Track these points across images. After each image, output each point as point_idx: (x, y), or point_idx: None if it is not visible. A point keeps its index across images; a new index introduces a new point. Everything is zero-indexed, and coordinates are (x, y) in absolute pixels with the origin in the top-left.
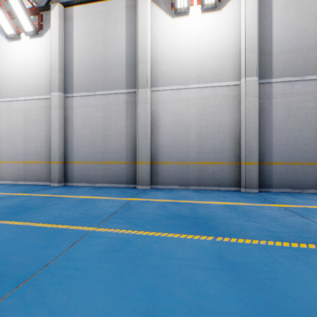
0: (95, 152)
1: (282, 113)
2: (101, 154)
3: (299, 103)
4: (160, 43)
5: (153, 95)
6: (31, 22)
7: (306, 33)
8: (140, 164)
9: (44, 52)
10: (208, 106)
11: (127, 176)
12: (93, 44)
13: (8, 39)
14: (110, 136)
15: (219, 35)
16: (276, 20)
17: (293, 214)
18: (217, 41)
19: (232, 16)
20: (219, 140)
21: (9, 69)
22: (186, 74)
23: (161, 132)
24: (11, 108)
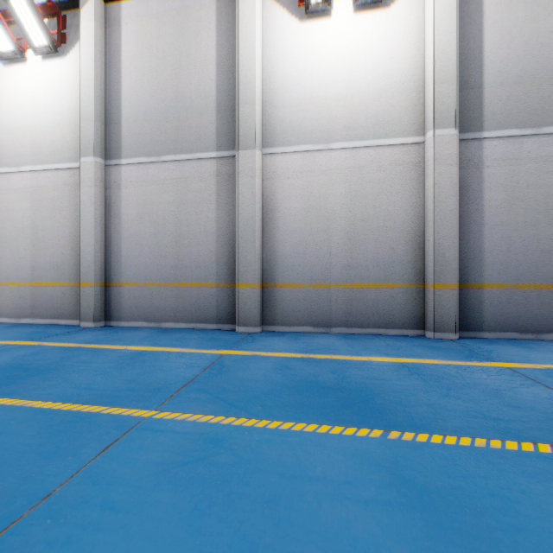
0: (161, 266)
1: (501, 195)
2: (172, 269)
3: (533, 176)
4: (279, 68)
5: (267, 162)
6: (44, 29)
7: (546, 48)
8: (243, 288)
9: (68, 84)
10: (366, 181)
11: (219, 308)
12: (157, 69)
13: (4, 62)
14: (188, 237)
15: (386, 53)
16: (490, 25)
17: (529, 382)
18: (383, 63)
19: (409, 17)
20: (386, 244)
21: (5, 114)
22: (327, 123)
23: (281, 230)
24: (8, 186)
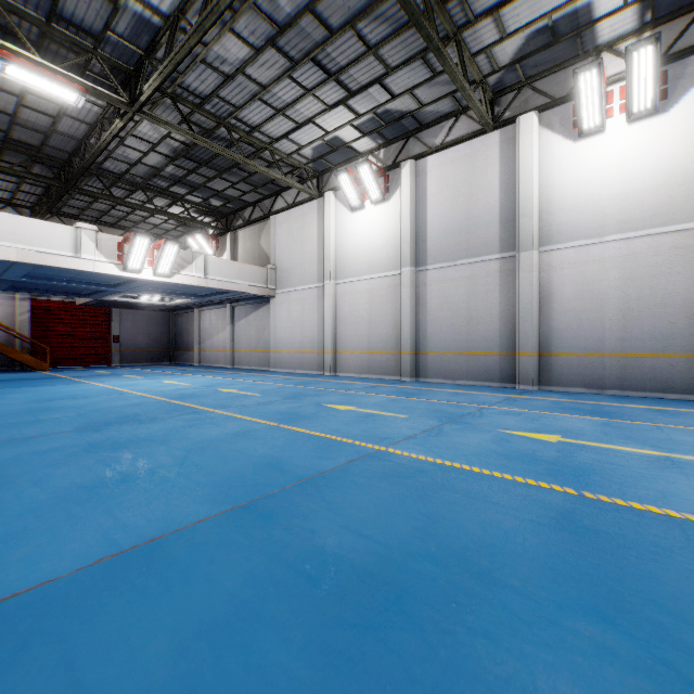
0: (456, 340)
1: None
2: (464, 342)
3: None
4: (554, 182)
5: (543, 258)
6: (380, 189)
7: None
8: (522, 356)
9: (391, 219)
10: (641, 266)
11: (502, 371)
12: (453, 199)
13: (351, 211)
14: (477, 319)
15: (663, 152)
16: None
17: None
18: (659, 161)
19: (690, 115)
20: (662, 319)
21: (351, 244)
22: (600, 220)
23: (556, 311)
24: (353, 290)
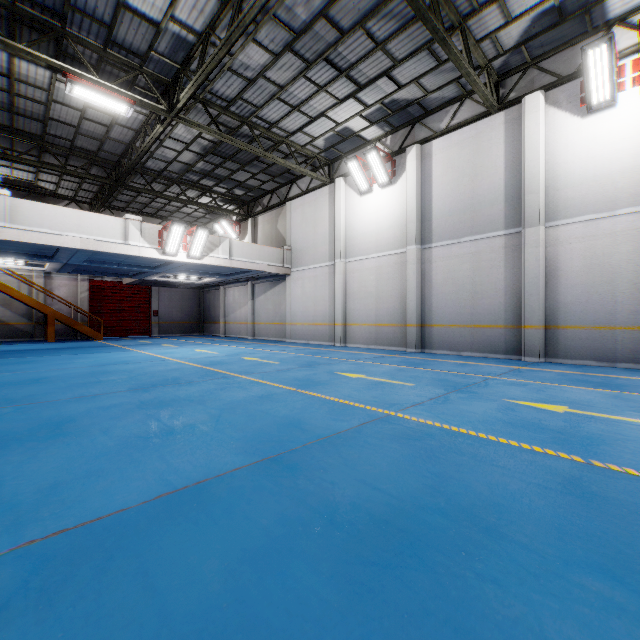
0: (461, 313)
1: None
2: (469, 315)
3: None
4: (561, 159)
5: (549, 233)
6: (387, 174)
7: None
8: (528, 329)
9: (397, 201)
10: None
11: (506, 344)
12: (457, 180)
13: (359, 194)
14: (481, 293)
15: None
16: None
17: None
18: None
19: None
20: None
21: (360, 225)
22: (610, 194)
23: (563, 284)
24: (362, 267)
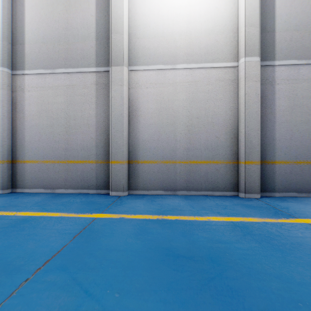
0: (55, 148)
1: (286, 102)
2: (63, 150)
3: (306, 91)
4: (140, 11)
5: (132, 76)
6: None
7: None
8: (115, 164)
9: None
10: (199, 91)
11: (98, 179)
12: (52, 6)
13: None
14: (75, 128)
15: (213, 5)
16: None
17: None
18: (211, 12)
19: None
20: (213, 134)
21: None
22: (173, 50)
23: (142, 124)
24: None
